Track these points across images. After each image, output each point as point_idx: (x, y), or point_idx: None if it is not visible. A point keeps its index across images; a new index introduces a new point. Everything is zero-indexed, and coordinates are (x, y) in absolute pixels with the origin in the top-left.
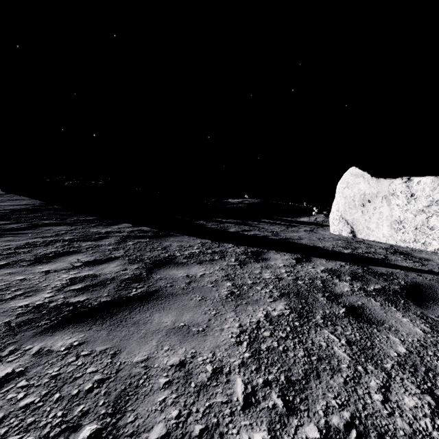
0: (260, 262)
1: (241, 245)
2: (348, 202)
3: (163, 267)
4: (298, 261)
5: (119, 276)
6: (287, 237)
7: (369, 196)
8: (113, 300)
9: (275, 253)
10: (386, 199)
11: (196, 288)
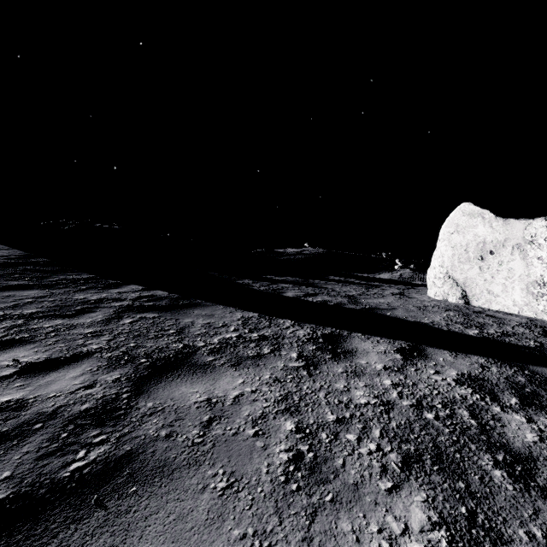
0: (342, 360)
1: (305, 322)
2: (457, 254)
3: (167, 376)
4: (406, 357)
5: (69, 406)
6: (372, 306)
7: (491, 245)
8: (12, 497)
9: (362, 338)
10: (519, 249)
11: (220, 442)
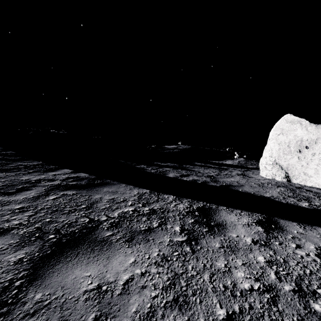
0: (217, 233)
1: (183, 197)
2: (282, 148)
3: (67, 254)
4: (266, 229)
5: None
6: (227, 184)
7: (307, 142)
8: None
9: (227, 211)
10: None
11: None
